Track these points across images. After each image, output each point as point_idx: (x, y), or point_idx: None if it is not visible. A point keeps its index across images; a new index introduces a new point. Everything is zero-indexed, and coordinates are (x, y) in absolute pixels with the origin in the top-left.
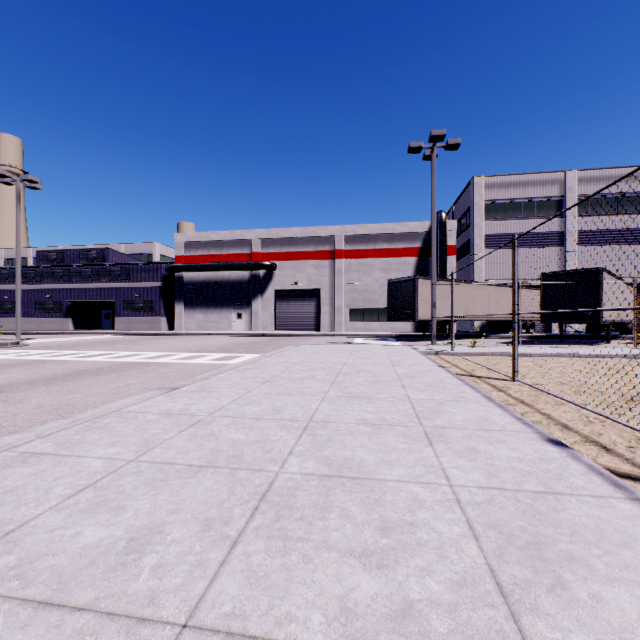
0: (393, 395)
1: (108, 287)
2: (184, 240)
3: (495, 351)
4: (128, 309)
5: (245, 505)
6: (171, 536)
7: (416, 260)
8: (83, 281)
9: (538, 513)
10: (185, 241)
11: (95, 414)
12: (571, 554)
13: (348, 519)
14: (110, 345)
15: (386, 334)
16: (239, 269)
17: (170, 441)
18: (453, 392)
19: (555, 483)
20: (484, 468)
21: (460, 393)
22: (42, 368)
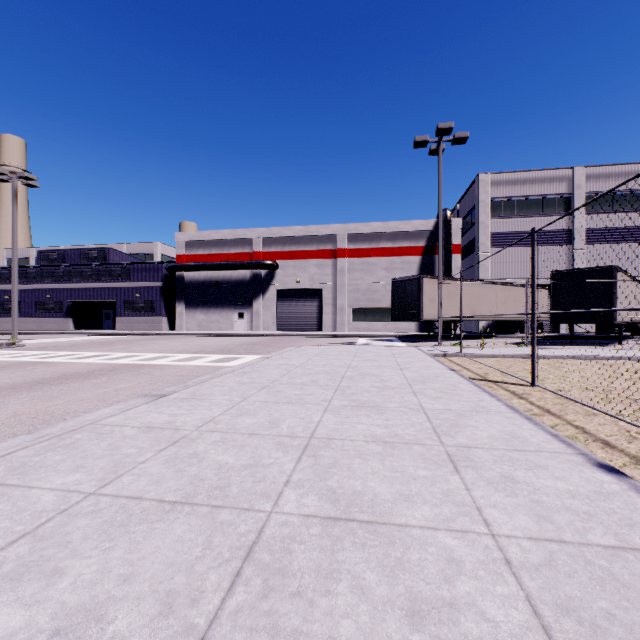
0: (404, 404)
1: (109, 287)
2: (185, 239)
3: (506, 353)
4: (129, 309)
5: (223, 568)
6: (113, 626)
7: (420, 259)
8: (83, 281)
9: (622, 585)
10: (186, 240)
11: (65, 428)
12: None
13: (362, 595)
14: (107, 346)
15: (390, 334)
16: (240, 268)
17: (144, 465)
18: (471, 400)
19: (628, 532)
20: (530, 507)
21: (479, 402)
22: (31, 371)
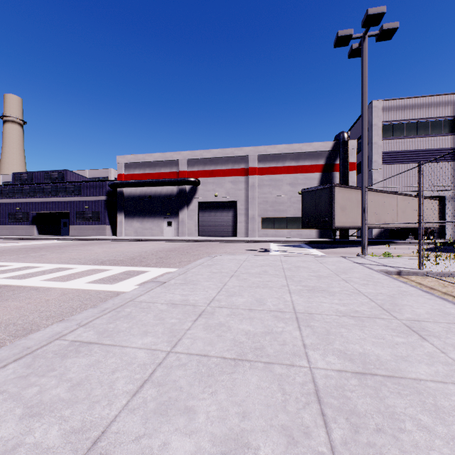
0: None
1: (64, 201)
2: (124, 161)
3: None
4: (80, 218)
5: None
6: None
7: (320, 175)
8: (45, 196)
9: None
10: (125, 162)
11: None
12: None
13: None
14: (29, 252)
15: (297, 240)
16: (168, 185)
17: None
18: None
19: None
20: None
21: None
22: None
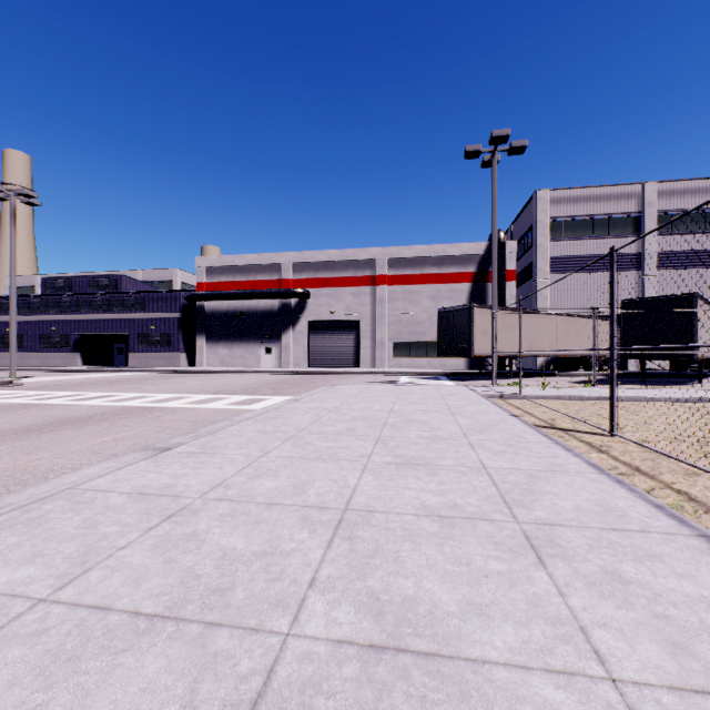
0: (461, 461)
1: (121, 318)
2: (206, 265)
3: (573, 394)
4: (143, 343)
5: None
6: None
7: (470, 287)
8: (93, 311)
9: None
10: (207, 266)
11: (35, 495)
12: None
13: None
14: (116, 385)
15: (436, 372)
16: (268, 297)
17: (124, 552)
18: (542, 456)
19: None
20: (656, 627)
21: (553, 458)
22: (22, 415)
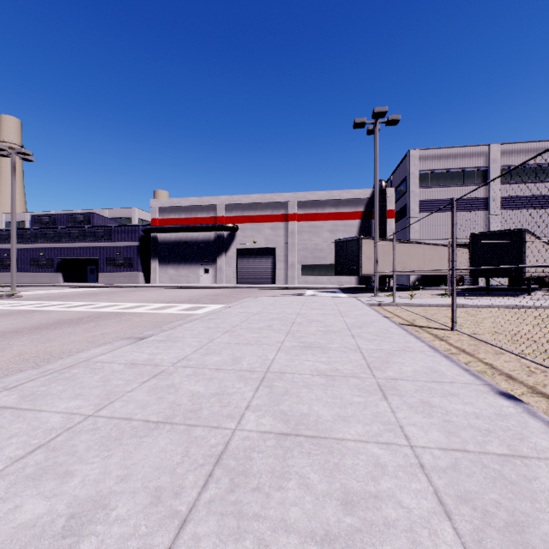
0: (344, 345)
1: (93, 246)
2: (158, 205)
3: (431, 302)
4: (110, 265)
5: (199, 471)
6: (116, 512)
7: (359, 222)
8: (71, 241)
9: (509, 482)
10: (159, 206)
11: (64, 364)
12: None
13: (307, 489)
14: (93, 296)
15: (333, 287)
16: (206, 230)
17: (131, 393)
18: (399, 342)
19: (518, 444)
20: (442, 425)
21: (406, 343)
22: (29, 317)
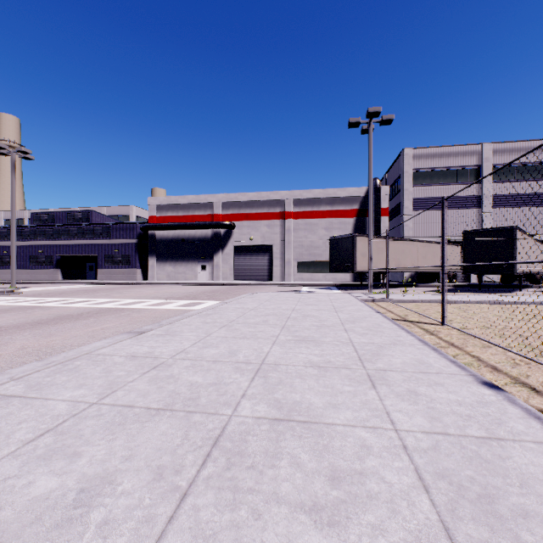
0: (337, 339)
1: (91, 243)
2: (156, 203)
3: (424, 298)
4: (108, 262)
5: (198, 451)
6: (122, 487)
7: (354, 220)
8: (70, 238)
9: (484, 461)
10: (157, 204)
11: (67, 357)
12: (525, 509)
13: (298, 467)
14: (92, 293)
15: (329, 283)
16: (203, 228)
17: (132, 383)
18: (391, 336)
19: (496, 428)
20: (426, 412)
21: (397, 337)
22: (30, 313)
